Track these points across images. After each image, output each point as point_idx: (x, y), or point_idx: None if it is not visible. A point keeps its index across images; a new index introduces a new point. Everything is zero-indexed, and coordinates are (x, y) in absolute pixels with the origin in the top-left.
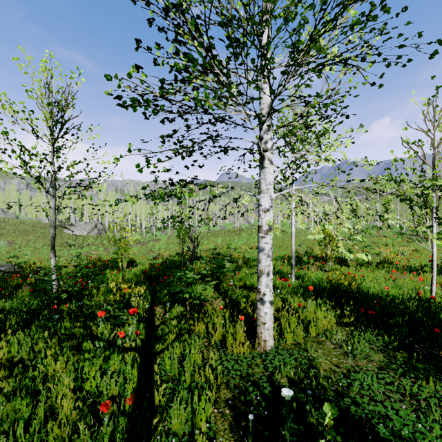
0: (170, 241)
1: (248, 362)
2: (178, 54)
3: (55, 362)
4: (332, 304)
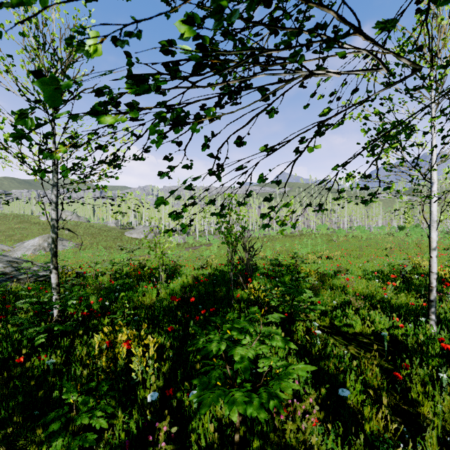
0: (222, 246)
1: None
2: None
3: None
4: None
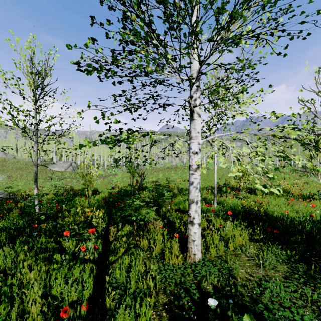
0: (124, 175)
1: (181, 272)
2: (125, 28)
3: (31, 271)
4: (245, 225)
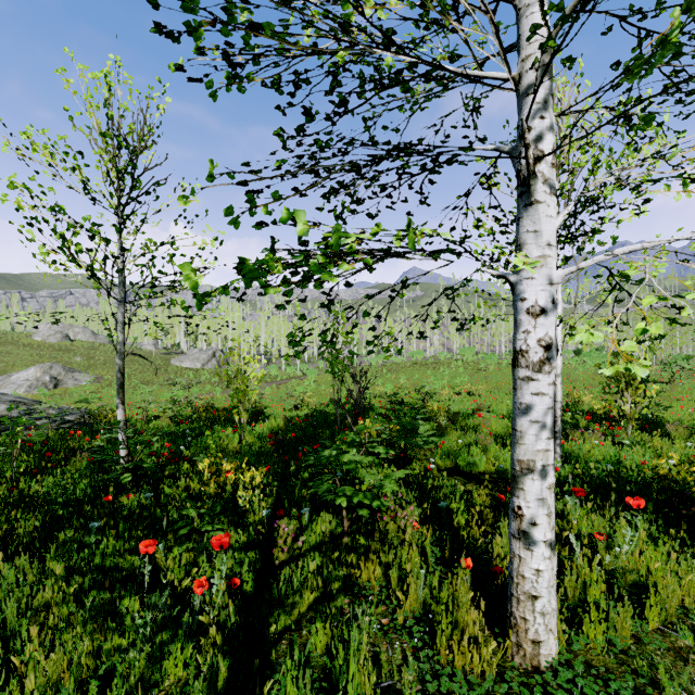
0: (322, 379)
1: None
2: None
3: (54, 648)
4: (679, 537)
